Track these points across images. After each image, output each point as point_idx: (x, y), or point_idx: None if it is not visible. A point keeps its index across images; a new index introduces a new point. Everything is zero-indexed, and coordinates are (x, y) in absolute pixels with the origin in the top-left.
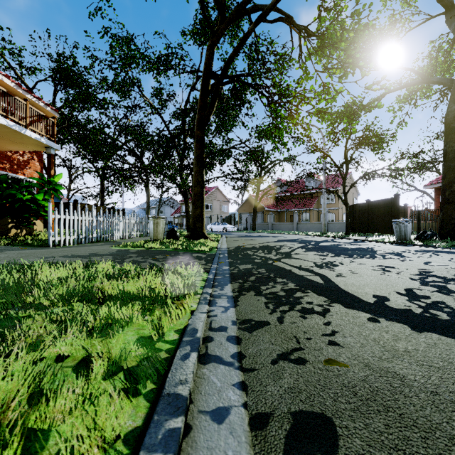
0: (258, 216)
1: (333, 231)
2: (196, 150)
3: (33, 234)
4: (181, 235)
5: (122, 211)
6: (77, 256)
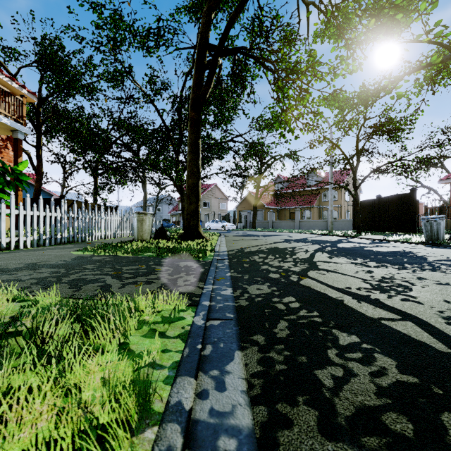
0: (258, 214)
1: (338, 229)
2: (190, 135)
3: None
4: (175, 234)
5: (116, 208)
6: None
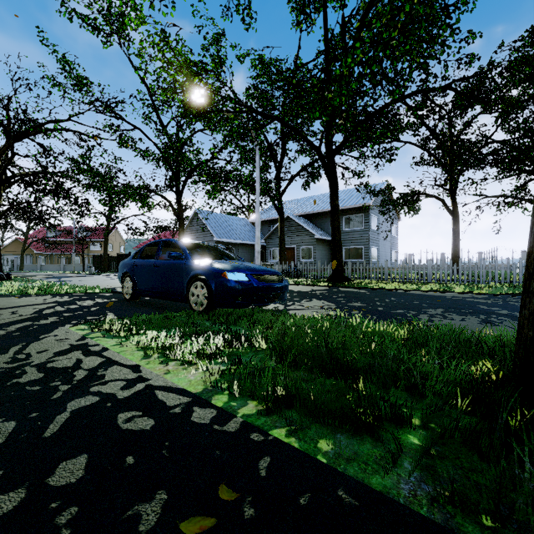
0: (27, 258)
1: None
2: None
3: None
4: None
5: None
6: None
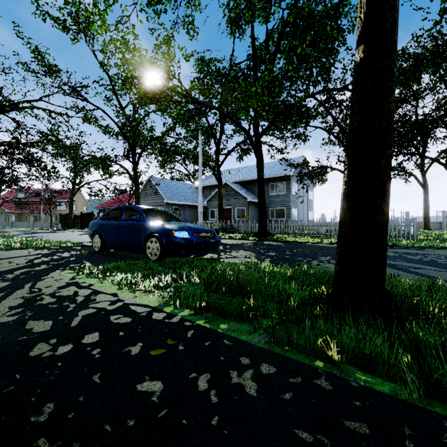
0: None
1: None
2: None
3: None
4: None
5: None
6: None
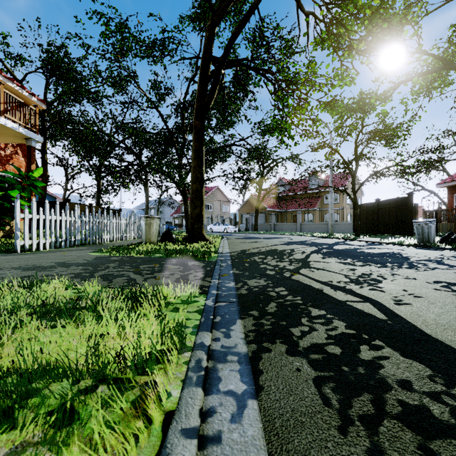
0: (260, 216)
1: (339, 232)
2: (195, 142)
3: (12, 237)
4: (179, 237)
5: (119, 211)
6: (36, 267)
